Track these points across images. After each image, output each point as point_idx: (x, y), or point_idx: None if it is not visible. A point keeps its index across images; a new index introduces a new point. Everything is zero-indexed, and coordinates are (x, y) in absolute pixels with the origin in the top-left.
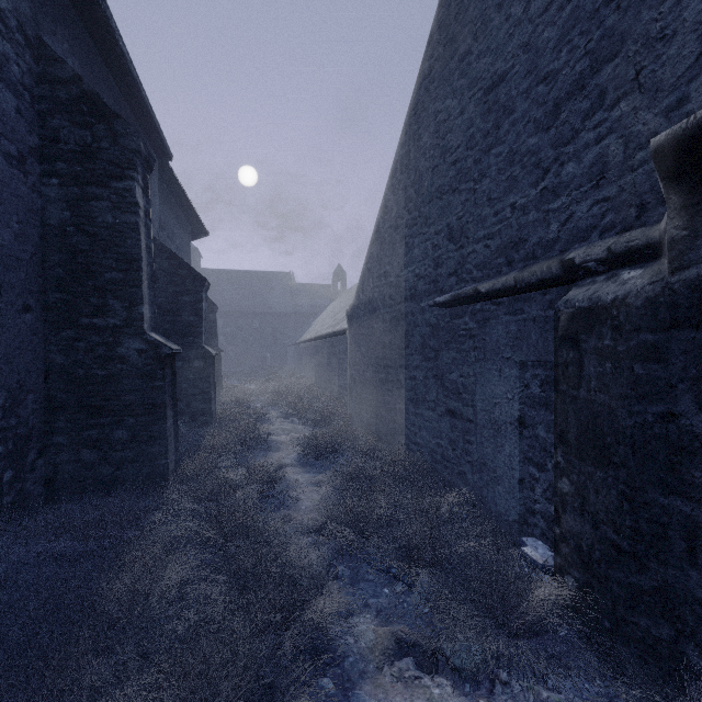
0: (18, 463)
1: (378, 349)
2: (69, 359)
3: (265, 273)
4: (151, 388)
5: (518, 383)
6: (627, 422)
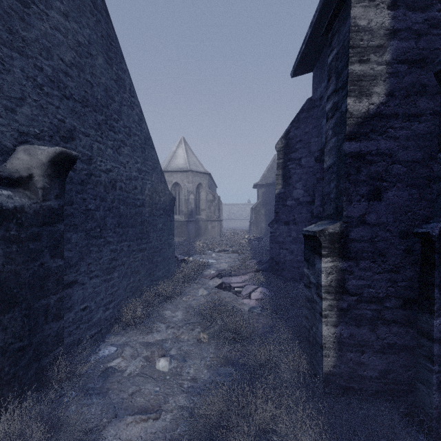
0: None
1: None
2: None
3: None
4: None
5: None
6: (27, 275)
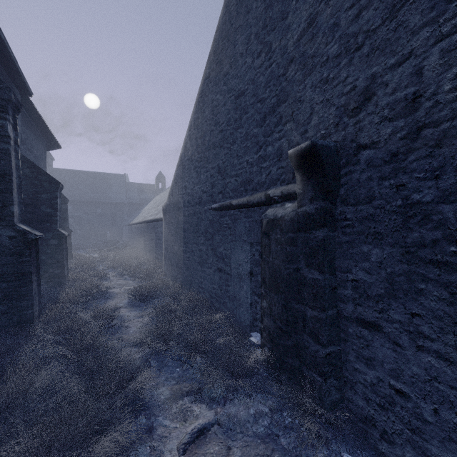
0: None
1: (181, 232)
2: None
3: (106, 174)
4: (20, 262)
5: (249, 253)
6: (285, 273)
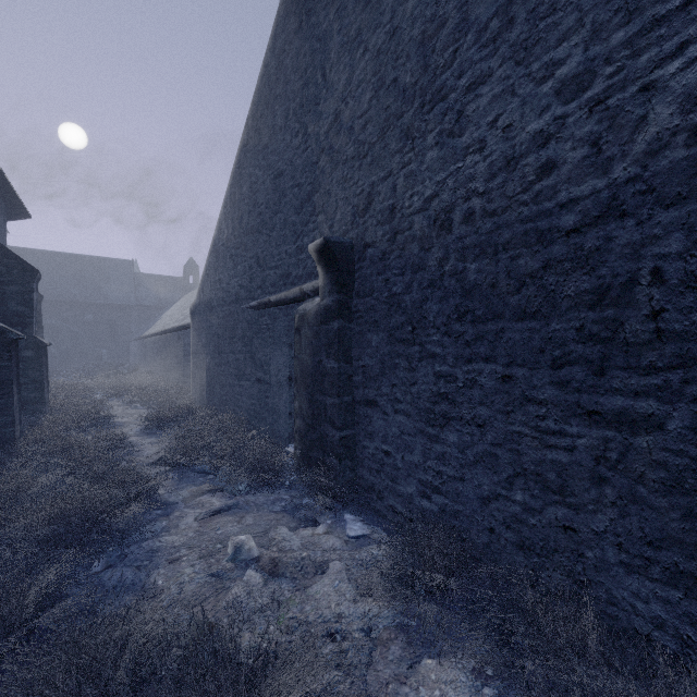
0: None
1: (215, 339)
2: None
3: (101, 259)
4: None
5: (288, 356)
6: (311, 367)
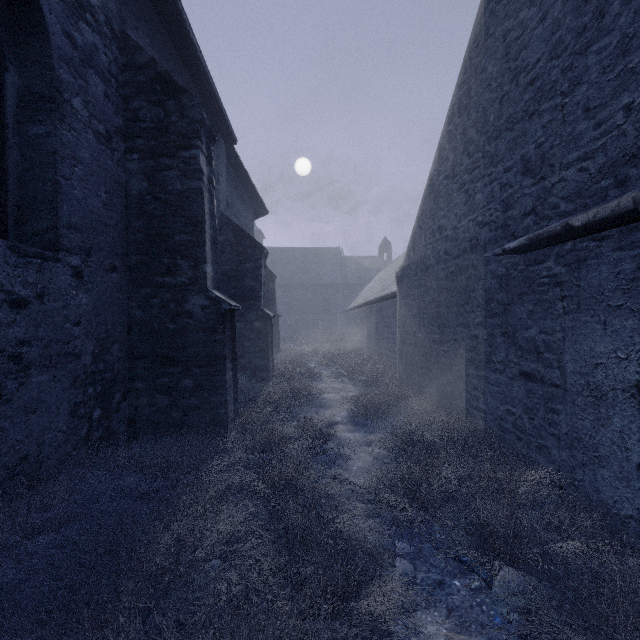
0: (105, 403)
1: (432, 308)
2: (147, 314)
3: (318, 249)
4: (213, 342)
5: (636, 337)
6: None
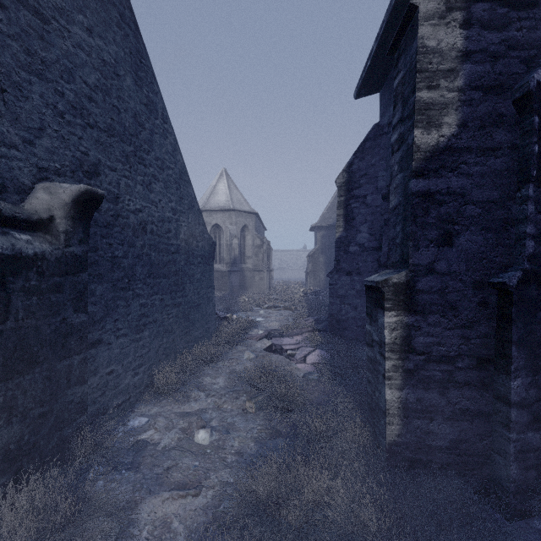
0: None
1: None
2: None
3: None
4: None
5: None
6: (48, 331)
